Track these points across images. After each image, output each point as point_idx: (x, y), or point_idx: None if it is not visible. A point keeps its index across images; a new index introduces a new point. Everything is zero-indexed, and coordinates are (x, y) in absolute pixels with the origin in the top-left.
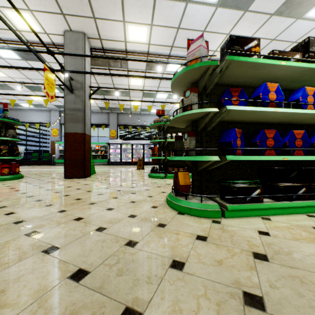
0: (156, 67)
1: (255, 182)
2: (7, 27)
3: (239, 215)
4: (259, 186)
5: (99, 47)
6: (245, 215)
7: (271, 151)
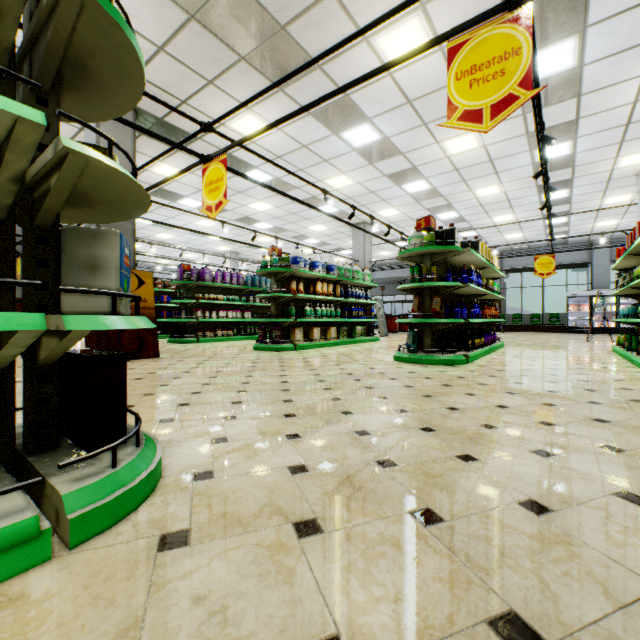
0: None
1: (162, 329)
2: None
3: None
4: (161, 329)
5: None
6: None
7: (166, 318)
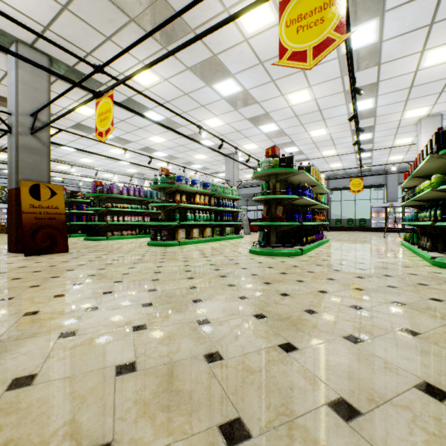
0: None
1: (82, 230)
2: None
3: (75, 237)
4: (81, 230)
5: None
6: (76, 237)
7: (85, 221)
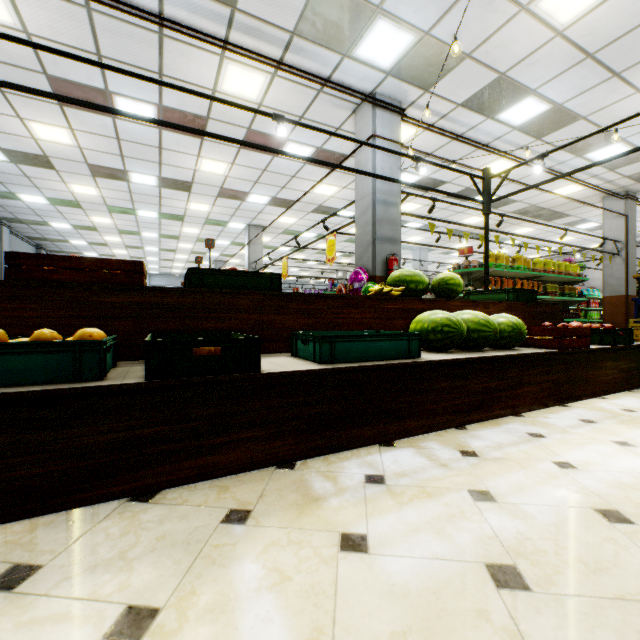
0: (629, 158)
1: None
2: (639, 207)
3: None
4: None
5: (624, 188)
6: None
7: None
